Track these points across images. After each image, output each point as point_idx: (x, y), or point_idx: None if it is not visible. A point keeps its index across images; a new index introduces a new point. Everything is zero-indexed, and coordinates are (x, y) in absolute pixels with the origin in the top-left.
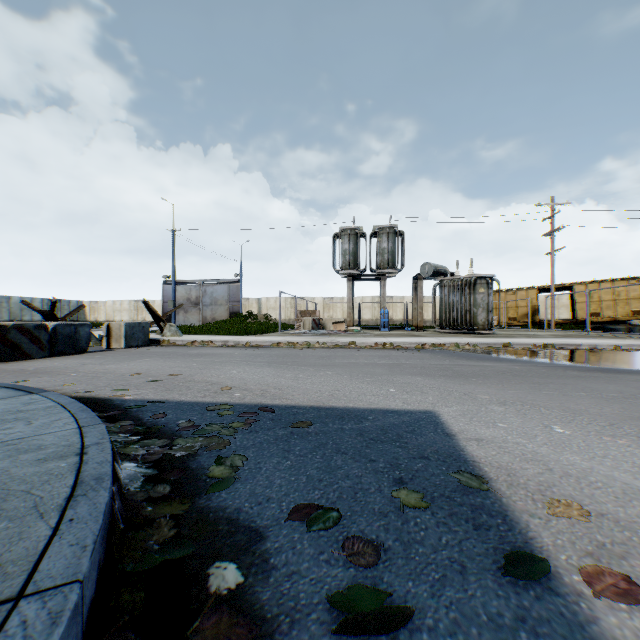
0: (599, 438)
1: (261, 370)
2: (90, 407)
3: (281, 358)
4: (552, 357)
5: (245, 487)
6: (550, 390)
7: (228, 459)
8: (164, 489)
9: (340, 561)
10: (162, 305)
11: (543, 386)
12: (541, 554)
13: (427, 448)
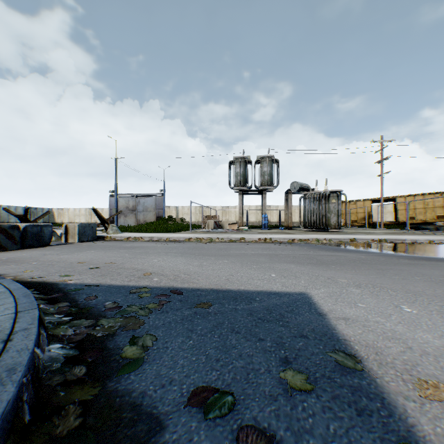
0: (441, 317)
1: (175, 259)
2: (39, 290)
3: (191, 250)
4: (386, 249)
5: (152, 368)
6: (391, 275)
7: (140, 339)
8: (80, 371)
9: None
10: (108, 211)
11: (385, 271)
12: None
13: (305, 327)
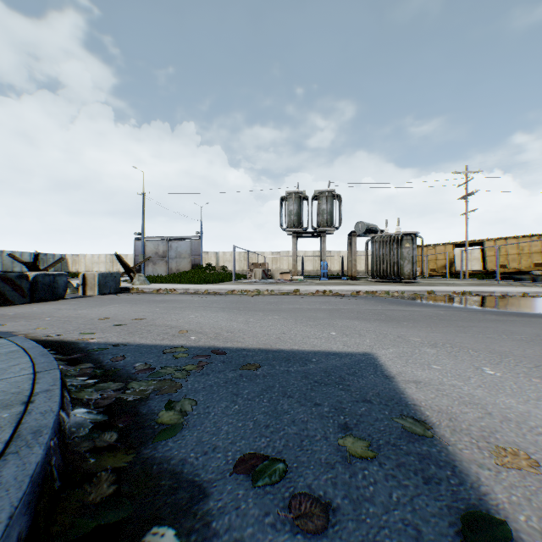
0: (529, 380)
1: (216, 315)
2: (56, 350)
3: (234, 304)
4: (470, 303)
5: (192, 434)
6: (474, 333)
7: (178, 403)
8: (111, 437)
9: (286, 525)
10: (134, 258)
11: (467, 329)
12: (498, 514)
13: (369, 391)
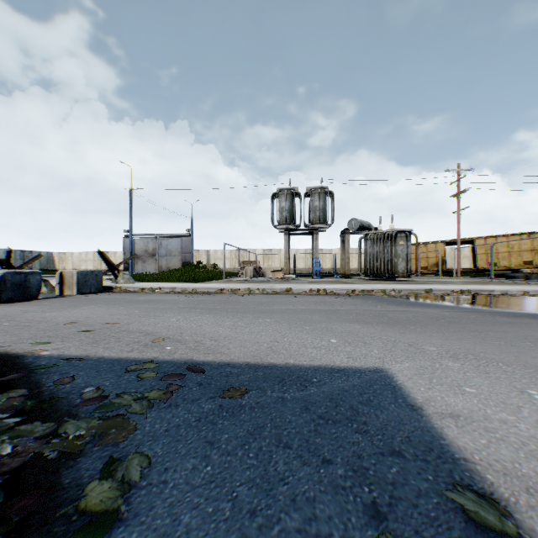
0: None
1: (201, 317)
2: None
3: (222, 304)
4: (473, 302)
5: (129, 536)
6: (494, 339)
7: (122, 464)
8: None
9: None
10: (123, 256)
11: (484, 334)
12: None
13: (394, 433)
